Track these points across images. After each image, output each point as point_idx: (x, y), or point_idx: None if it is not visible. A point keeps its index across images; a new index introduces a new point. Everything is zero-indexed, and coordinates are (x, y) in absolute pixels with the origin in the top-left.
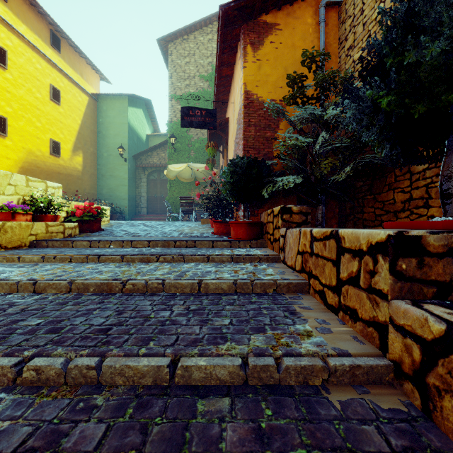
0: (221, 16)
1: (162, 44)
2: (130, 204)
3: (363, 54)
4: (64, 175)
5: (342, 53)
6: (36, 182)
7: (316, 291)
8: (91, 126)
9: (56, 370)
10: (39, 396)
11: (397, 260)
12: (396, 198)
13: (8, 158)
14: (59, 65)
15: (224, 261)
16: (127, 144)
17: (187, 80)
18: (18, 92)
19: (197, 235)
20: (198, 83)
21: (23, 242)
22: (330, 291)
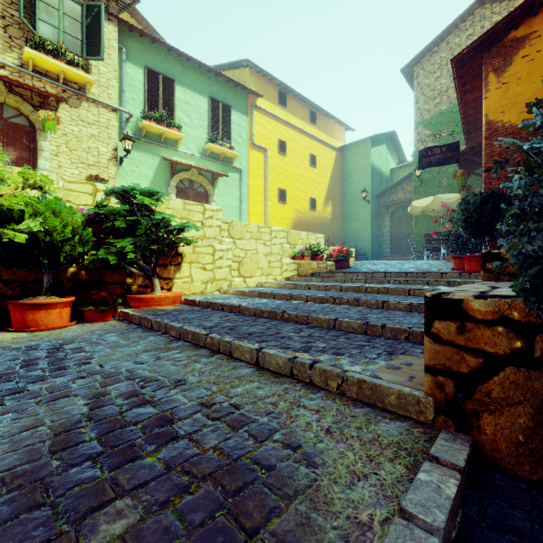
0: (454, 65)
1: (406, 71)
2: (373, 245)
3: None
4: (318, 225)
5: None
6: (311, 235)
7: None
8: (338, 177)
9: (345, 301)
10: (341, 306)
11: (486, 263)
12: None
13: (286, 218)
14: (315, 135)
15: (441, 285)
16: (370, 185)
17: (437, 98)
18: (291, 169)
19: (434, 271)
20: (452, 95)
21: (307, 273)
22: None
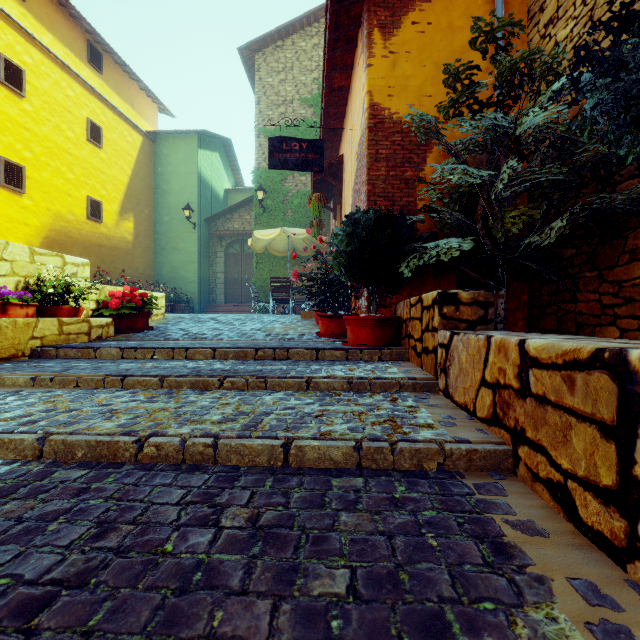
0: None
1: (245, 55)
2: (201, 289)
3: (576, 29)
4: (107, 249)
5: (535, 34)
6: (47, 256)
7: (537, 478)
8: (146, 178)
9: None
10: None
11: None
12: None
13: (26, 224)
14: (99, 91)
15: (336, 389)
16: (197, 202)
17: (281, 106)
18: (40, 130)
19: (294, 337)
20: (298, 110)
21: (20, 350)
22: (593, 497)
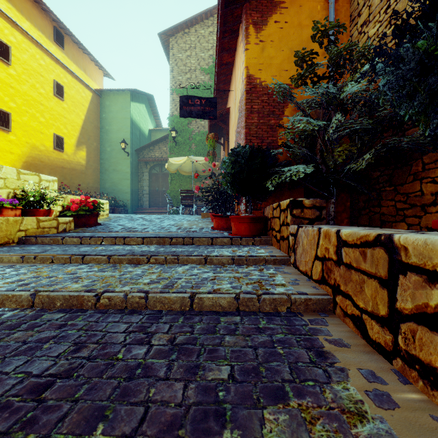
0: None
1: (163, 38)
2: (132, 197)
3: (380, 29)
4: (67, 170)
5: (355, 31)
6: (28, 175)
7: (346, 315)
8: (95, 121)
9: None
10: None
11: None
12: (425, 189)
13: (11, 152)
14: (62, 61)
15: (224, 263)
16: (130, 138)
17: (188, 73)
18: (21, 87)
19: (196, 230)
20: (199, 76)
21: (11, 238)
22: (375, 323)
